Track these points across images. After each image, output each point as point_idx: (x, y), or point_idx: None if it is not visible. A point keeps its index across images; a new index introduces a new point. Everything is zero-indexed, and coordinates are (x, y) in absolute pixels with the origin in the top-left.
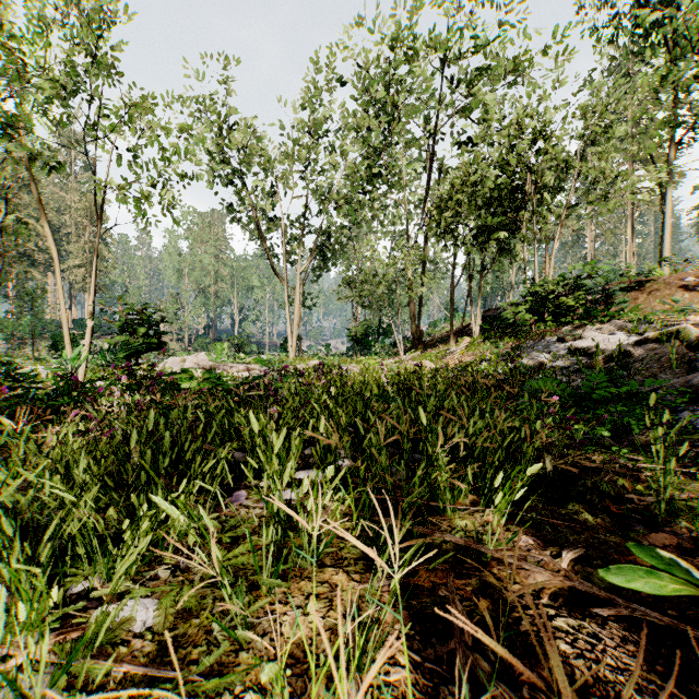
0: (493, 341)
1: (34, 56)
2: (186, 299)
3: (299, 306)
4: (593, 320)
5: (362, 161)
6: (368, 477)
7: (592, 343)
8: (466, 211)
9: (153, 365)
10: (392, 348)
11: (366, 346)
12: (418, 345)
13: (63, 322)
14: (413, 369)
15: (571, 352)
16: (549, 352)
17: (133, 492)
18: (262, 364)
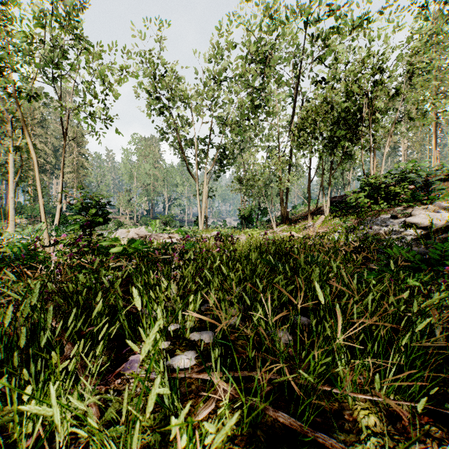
0: (341, 218)
1: (13, 13)
2: (135, 192)
3: (206, 196)
4: (417, 202)
5: (247, 97)
6: (256, 340)
7: (423, 219)
8: (320, 128)
9: (101, 234)
10: (267, 224)
11: (250, 222)
12: (286, 221)
13: (40, 205)
14: (285, 238)
15: (405, 225)
16: (387, 225)
17: (5, 374)
18: (181, 234)
